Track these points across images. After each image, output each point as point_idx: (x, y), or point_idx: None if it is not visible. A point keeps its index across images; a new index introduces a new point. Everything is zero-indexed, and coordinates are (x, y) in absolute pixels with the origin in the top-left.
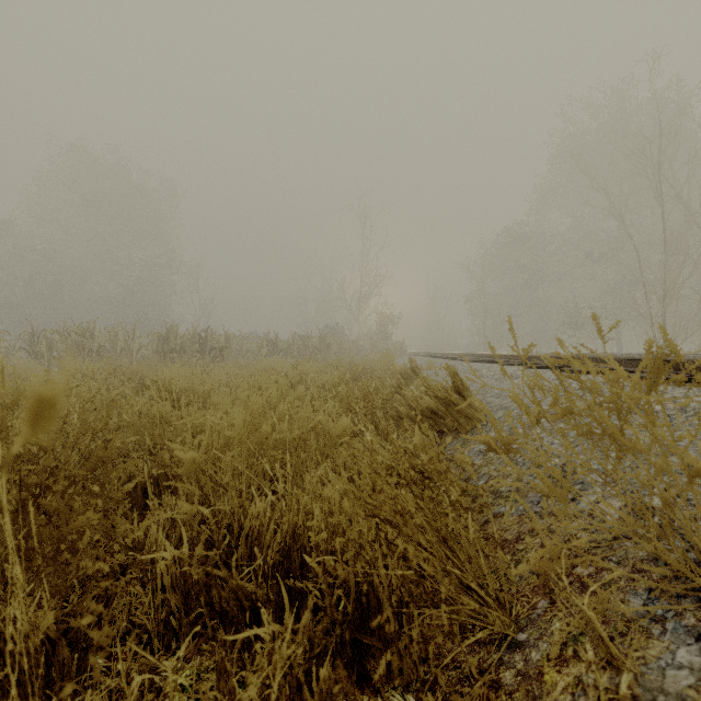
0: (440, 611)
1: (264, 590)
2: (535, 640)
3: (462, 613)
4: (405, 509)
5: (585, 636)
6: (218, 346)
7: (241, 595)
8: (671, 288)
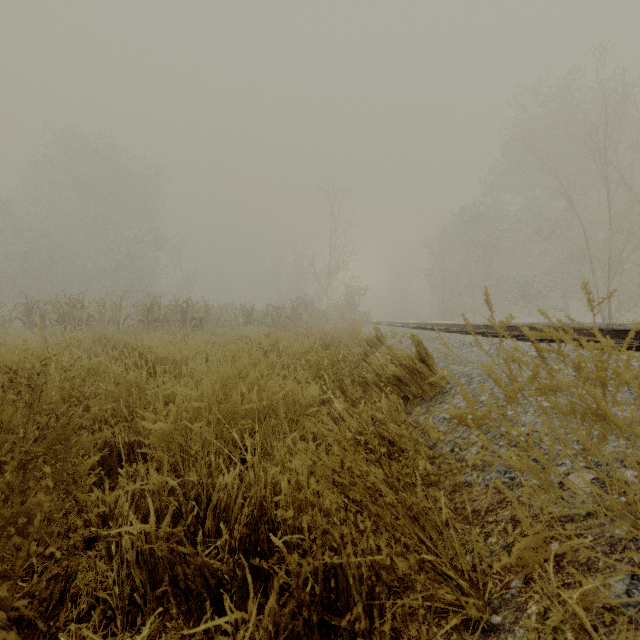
0: (413, 599)
1: (230, 566)
2: (510, 624)
3: (435, 599)
4: (375, 487)
5: (565, 624)
6: (198, 316)
7: (206, 572)
8: (616, 263)
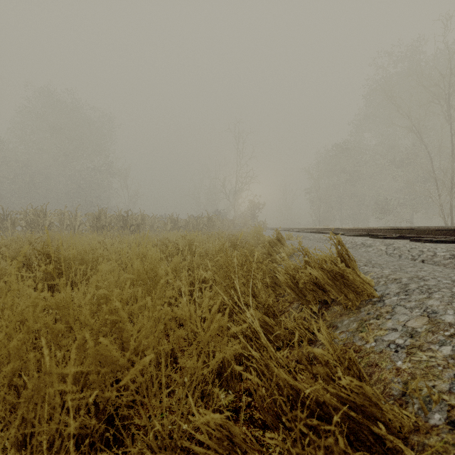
0: None
1: None
2: None
3: None
4: None
5: None
6: (136, 223)
7: None
8: None
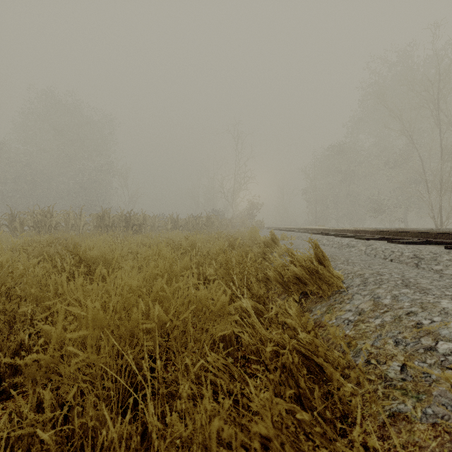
0: None
1: None
2: None
3: None
4: None
5: None
6: (138, 223)
7: None
8: (445, 184)
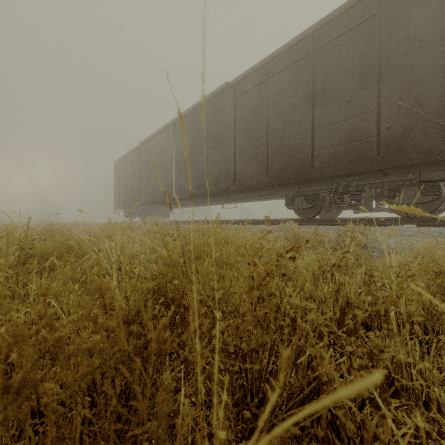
0: None
1: None
2: None
3: None
4: None
5: None
6: None
7: None
8: None
